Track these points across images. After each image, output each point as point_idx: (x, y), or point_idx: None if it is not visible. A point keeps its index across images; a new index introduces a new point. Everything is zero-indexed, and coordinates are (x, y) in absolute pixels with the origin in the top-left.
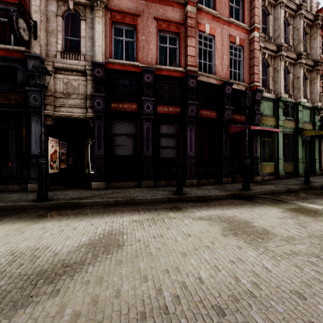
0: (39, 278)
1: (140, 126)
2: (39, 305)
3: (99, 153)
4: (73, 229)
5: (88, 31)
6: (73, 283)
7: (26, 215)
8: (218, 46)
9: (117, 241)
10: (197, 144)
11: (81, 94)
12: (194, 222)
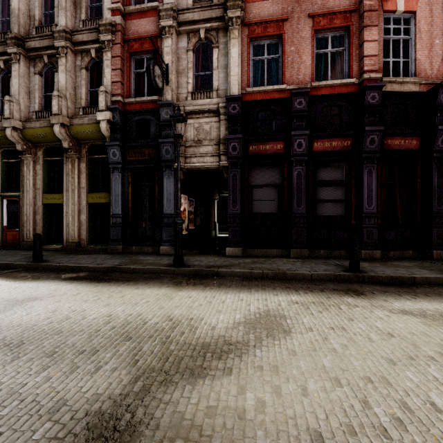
0: (205, 351)
1: (287, 172)
2: (216, 380)
3: (234, 211)
4: (221, 302)
5: (220, 60)
6: (244, 365)
7: (167, 280)
8: (423, 26)
9: (281, 326)
10: (380, 193)
11: (213, 139)
12: (394, 317)
